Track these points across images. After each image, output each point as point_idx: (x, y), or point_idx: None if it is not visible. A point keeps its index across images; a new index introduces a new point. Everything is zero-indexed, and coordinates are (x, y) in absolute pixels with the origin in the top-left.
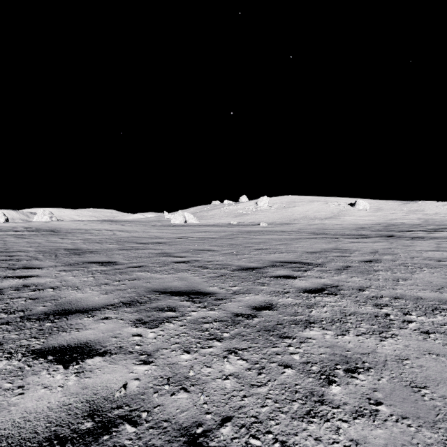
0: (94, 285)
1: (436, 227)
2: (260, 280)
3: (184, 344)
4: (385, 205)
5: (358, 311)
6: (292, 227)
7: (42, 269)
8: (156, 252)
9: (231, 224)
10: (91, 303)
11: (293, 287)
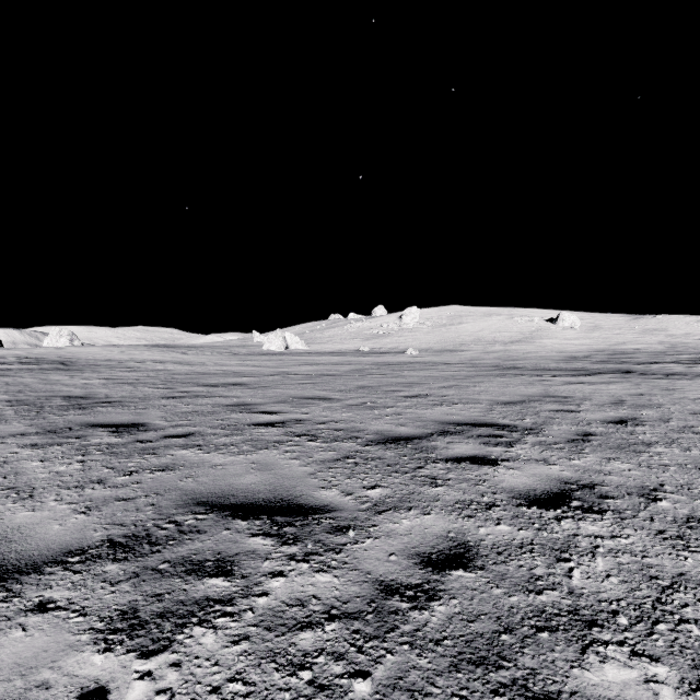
0: (72, 485)
1: (693, 356)
2: (426, 469)
3: None
4: (604, 321)
5: (687, 573)
6: (459, 356)
7: None
8: (228, 403)
9: (360, 351)
10: (34, 545)
11: (500, 489)
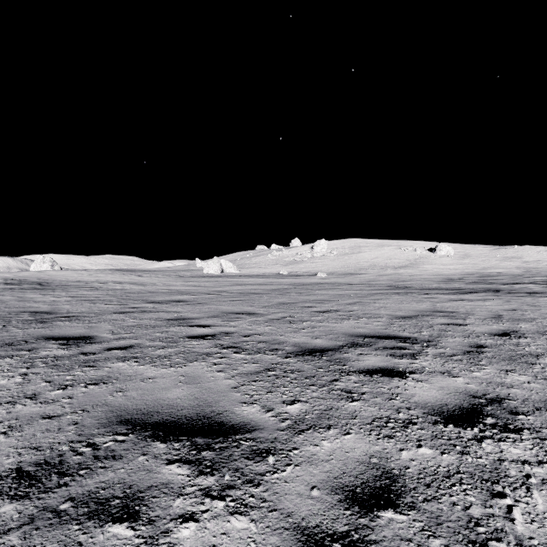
0: (5, 400)
1: (545, 278)
2: (342, 382)
3: None
4: (472, 251)
5: None
6: (359, 278)
7: None
8: (169, 317)
9: (280, 274)
10: None
11: (414, 404)
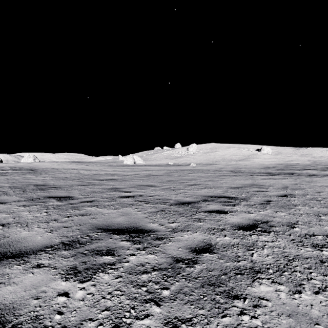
0: (43, 221)
1: (323, 166)
2: (196, 215)
3: (116, 311)
4: (283, 150)
5: (300, 254)
6: (215, 166)
7: (5, 204)
8: (108, 187)
9: (169, 164)
10: (31, 244)
11: (227, 223)
